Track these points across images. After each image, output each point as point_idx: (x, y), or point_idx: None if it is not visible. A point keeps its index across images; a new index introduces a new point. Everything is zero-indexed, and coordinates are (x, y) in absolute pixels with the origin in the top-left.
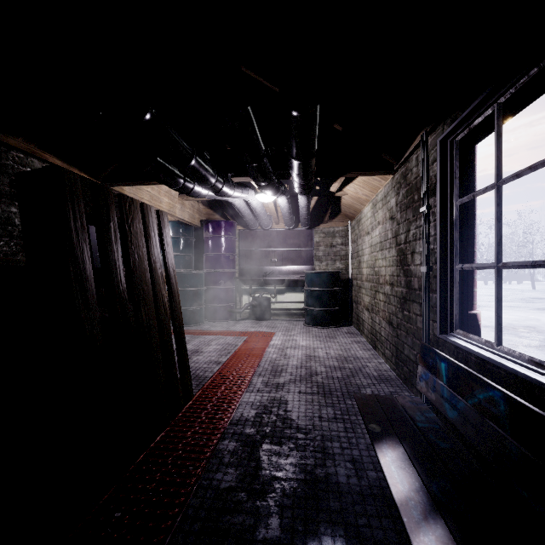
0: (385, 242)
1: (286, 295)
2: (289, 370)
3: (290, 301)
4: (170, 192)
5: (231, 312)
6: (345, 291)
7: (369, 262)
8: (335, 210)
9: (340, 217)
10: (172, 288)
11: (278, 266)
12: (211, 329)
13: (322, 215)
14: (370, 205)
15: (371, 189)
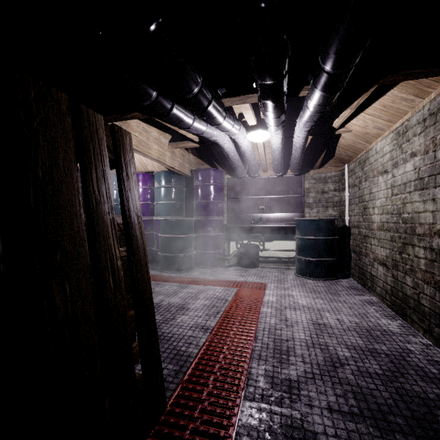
0: (432, 177)
1: (274, 242)
2: (298, 351)
3: (279, 248)
4: (160, 139)
5: (219, 258)
6: (338, 239)
7: (386, 207)
8: (327, 154)
9: (332, 162)
10: (133, 243)
11: (265, 213)
12: (200, 276)
13: (312, 161)
14: (391, 136)
15: (391, 117)
